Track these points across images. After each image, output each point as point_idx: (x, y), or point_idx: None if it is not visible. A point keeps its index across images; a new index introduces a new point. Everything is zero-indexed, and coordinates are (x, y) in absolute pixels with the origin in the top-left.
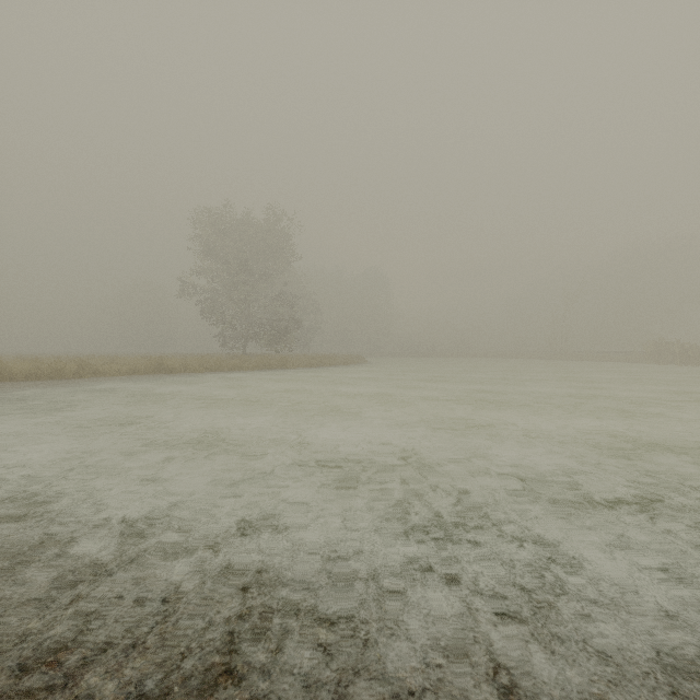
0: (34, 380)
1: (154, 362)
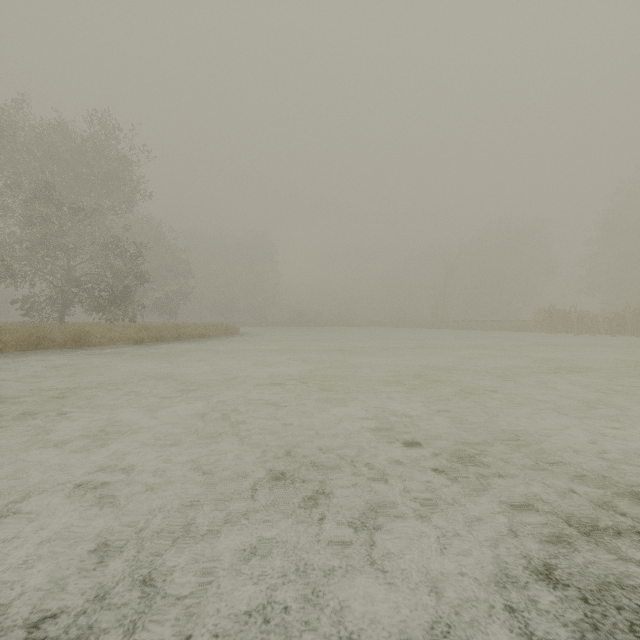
0: None
1: None
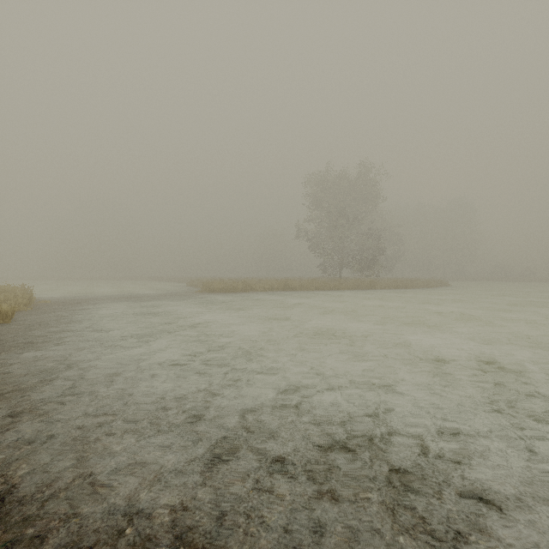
0: (223, 292)
1: (283, 283)
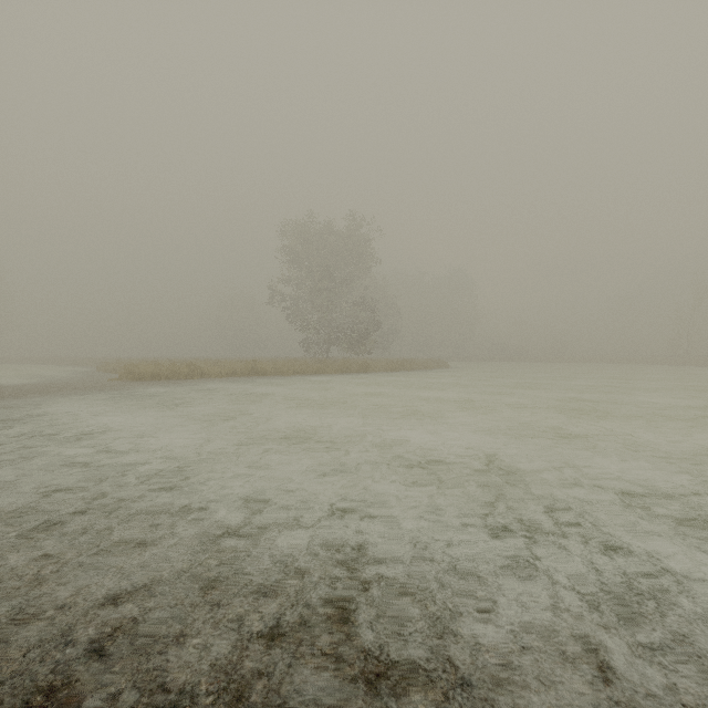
0: (156, 380)
1: (249, 365)
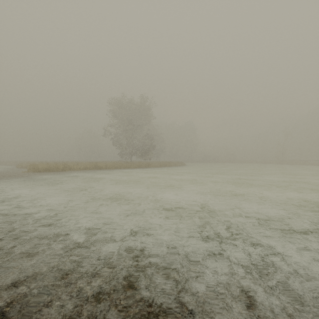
0: (47, 171)
1: (94, 164)
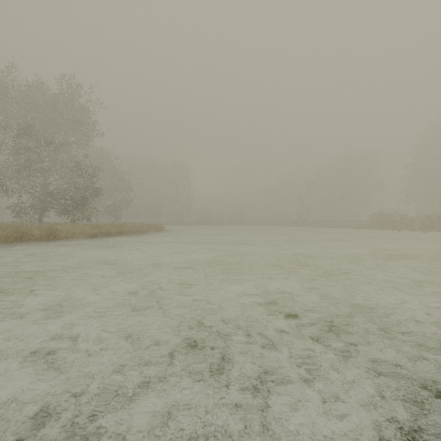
0: None
1: None
